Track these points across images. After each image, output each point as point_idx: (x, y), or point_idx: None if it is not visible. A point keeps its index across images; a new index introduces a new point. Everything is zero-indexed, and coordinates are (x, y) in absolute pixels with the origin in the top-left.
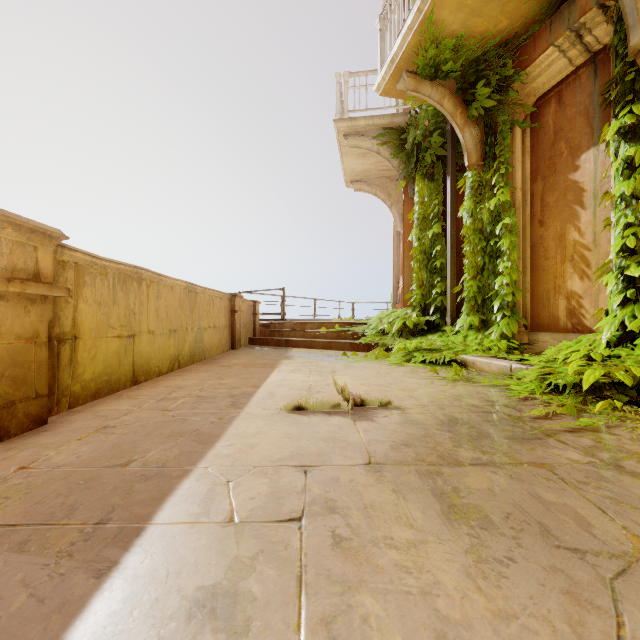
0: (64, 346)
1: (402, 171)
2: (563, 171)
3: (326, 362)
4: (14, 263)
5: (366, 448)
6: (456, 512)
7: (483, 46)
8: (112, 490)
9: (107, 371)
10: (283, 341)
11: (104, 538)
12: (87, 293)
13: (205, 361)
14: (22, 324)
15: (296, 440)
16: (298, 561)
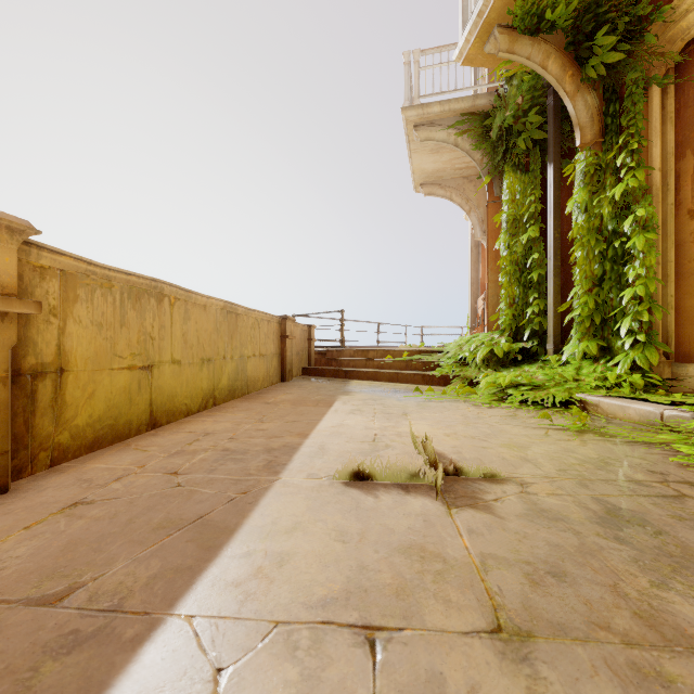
0: (43, 382)
1: (486, 165)
2: None
3: (394, 399)
4: None
5: (482, 579)
6: None
7: None
8: None
9: (112, 413)
10: (341, 372)
11: None
12: (80, 311)
13: (248, 396)
14: None
15: (355, 549)
16: None
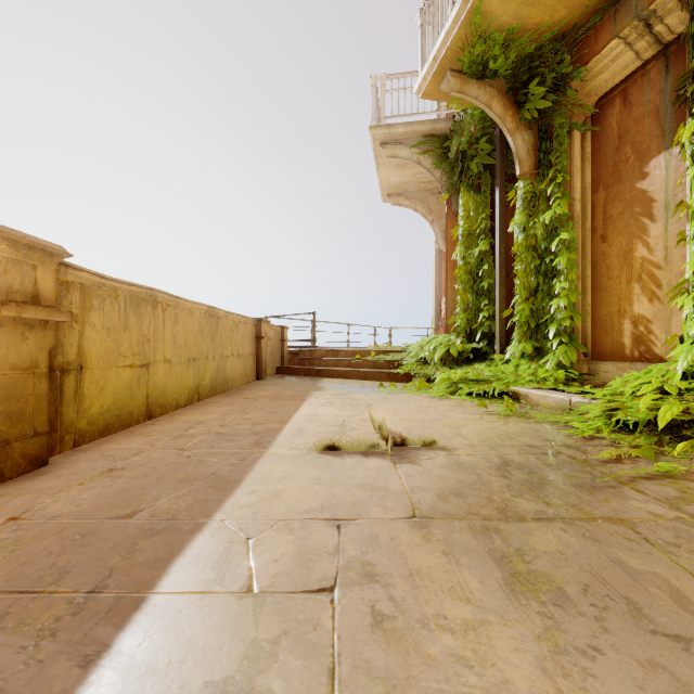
0: (68, 377)
1: (445, 183)
2: (629, 179)
3: (361, 394)
4: (9, 284)
5: (409, 497)
6: (522, 582)
7: (537, 40)
8: (112, 548)
9: (117, 404)
10: (314, 370)
11: (96, 612)
12: (95, 318)
13: (228, 393)
14: (18, 353)
15: (328, 487)
16: (330, 647)
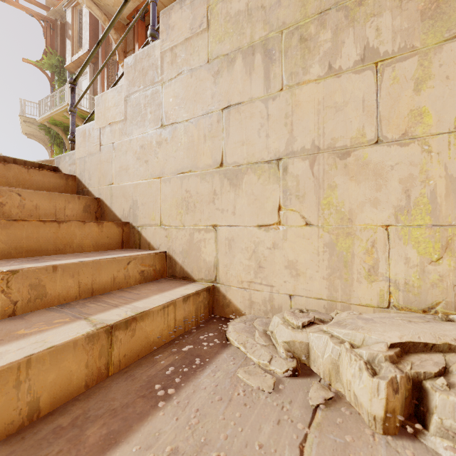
0: None
1: (50, 140)
2: None
3: None
4: None
5: None
6: None
7: (68, 124)
8: None
9: None
10: None
11: None
12: None
13: None
14: None
15: None
16: None
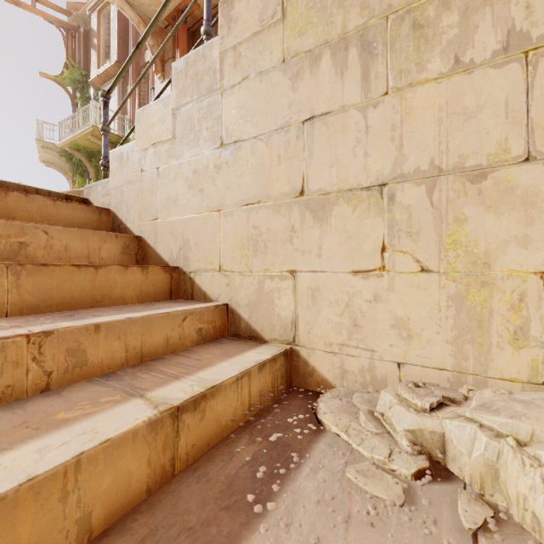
0: None
1: (71, 169)
2: None
3: None
4: None
5: None
6: None
7: (93, 150)
8: None
9: None
10: None
11: None
12: None
13: None
14: None
15: None
16: None
